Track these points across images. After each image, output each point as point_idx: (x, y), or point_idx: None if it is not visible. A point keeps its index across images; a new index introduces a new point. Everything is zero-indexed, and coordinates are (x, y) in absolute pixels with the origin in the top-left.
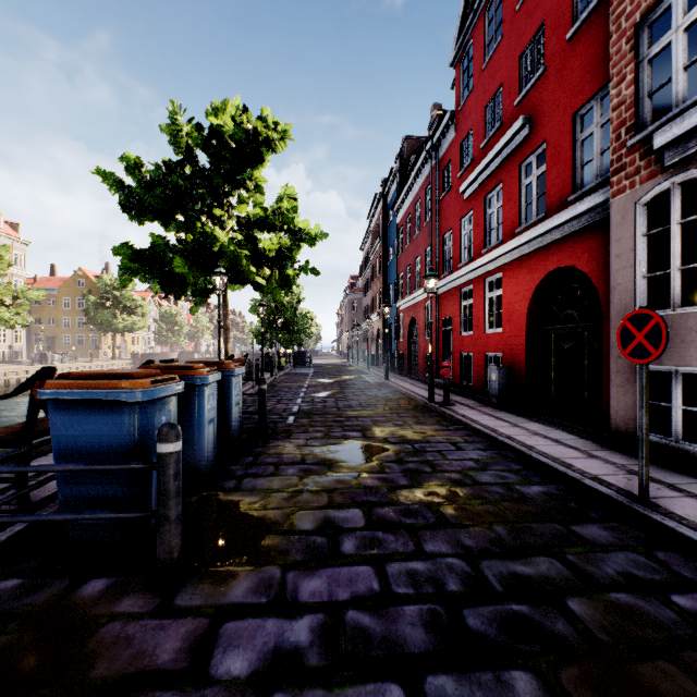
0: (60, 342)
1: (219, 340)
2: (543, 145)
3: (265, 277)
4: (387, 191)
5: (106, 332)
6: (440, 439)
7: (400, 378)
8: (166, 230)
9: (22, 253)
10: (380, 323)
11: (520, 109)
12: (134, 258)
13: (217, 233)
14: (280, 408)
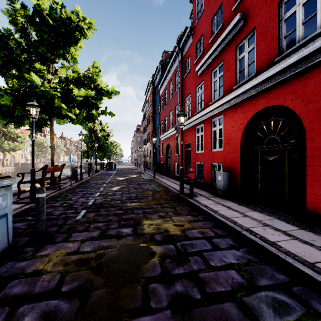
0: None
1: (32, 154)
2: (253, 30)
3: (76, 114)
4: (154, 79)
5: None
6: (196, 233)
7: (161, 176)
8: (5, 80)
9: None
10: (151, 147)
11: (236, 12)
12: None
13: (31, 76)
14: (80, 202)
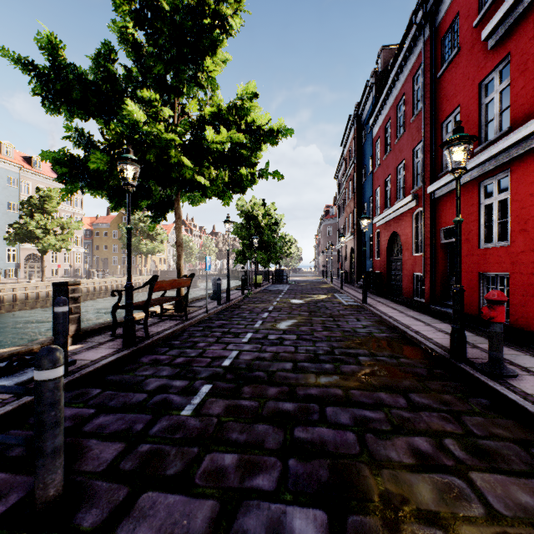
0: (111, 262)
1: (127, 255)
2: None
3: (211, 178)
4: (361, 110)
5: (136, 255)
6: None
7: (379, 300)
8: None
9: (80, 197)
10: (354, 242)
11: None
12: (61, 162)
13: (126, 106)
14: (207, 357)
